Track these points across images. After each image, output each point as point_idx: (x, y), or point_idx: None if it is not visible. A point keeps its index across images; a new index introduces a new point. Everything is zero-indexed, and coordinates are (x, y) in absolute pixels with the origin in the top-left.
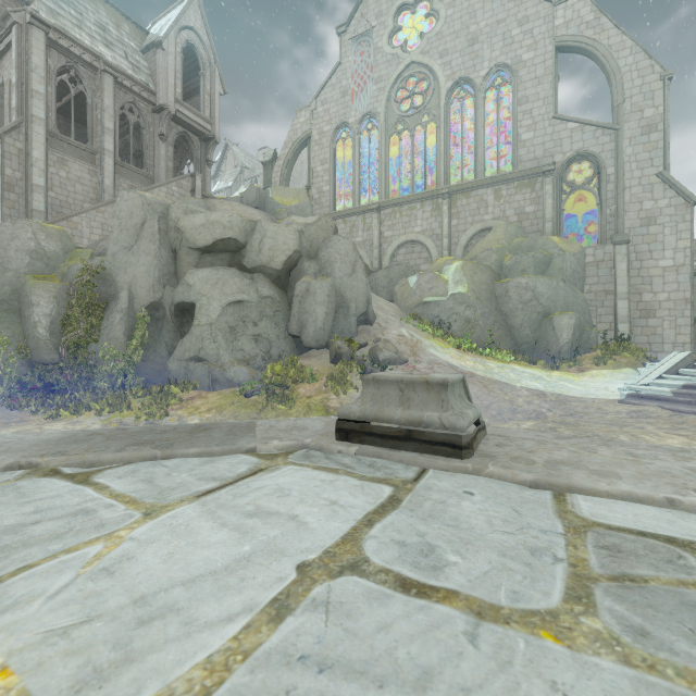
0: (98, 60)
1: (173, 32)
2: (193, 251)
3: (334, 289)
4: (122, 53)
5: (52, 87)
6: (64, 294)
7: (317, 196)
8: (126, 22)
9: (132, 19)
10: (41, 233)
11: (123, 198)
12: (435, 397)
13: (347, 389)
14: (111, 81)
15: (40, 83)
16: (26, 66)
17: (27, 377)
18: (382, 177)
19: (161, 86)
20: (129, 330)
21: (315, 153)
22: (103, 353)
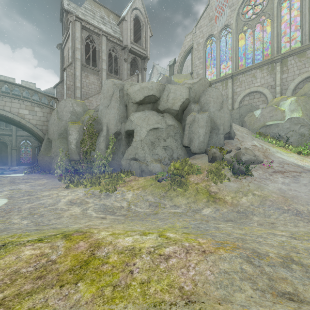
0: (100, 31)
1: (129, 11)
2: (134, 104)
3: (209, 119)
4: (109, 27)
5: (83, 46)
6: (82, 129)
7: (196, 76)
8: (112, 14)
9: (114, 12)
10: (75, 103)
11: (105, 83)
12: None
13: (222, 180)
14: (105, 38)
15: (79, 44)
16: (74, 38)
17: (68, 166)
18: (233, 59)
19: (124, 37)
20: (107, 145)
21: (195, 55)
22: (96, 156)
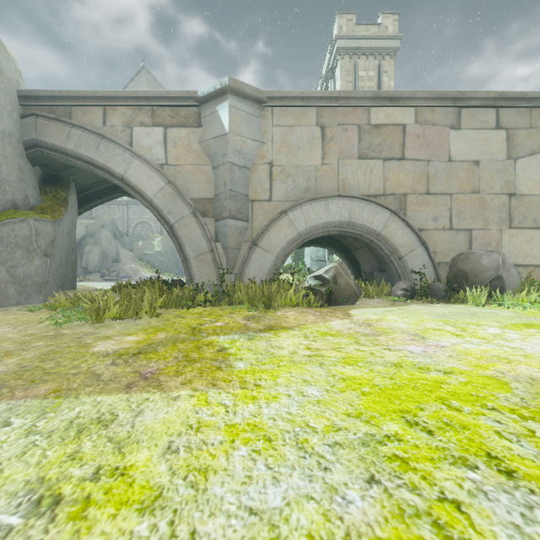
0: None
1: None
2: None
3: (102, 250)
4: None
5: None
6: None
7: None
8: None
9: None
10: None
11: None
12: (112, 277)
13: None
14: None
15: None
16: None
17: None
18: None
19: None
20: None
21: None
22: None
